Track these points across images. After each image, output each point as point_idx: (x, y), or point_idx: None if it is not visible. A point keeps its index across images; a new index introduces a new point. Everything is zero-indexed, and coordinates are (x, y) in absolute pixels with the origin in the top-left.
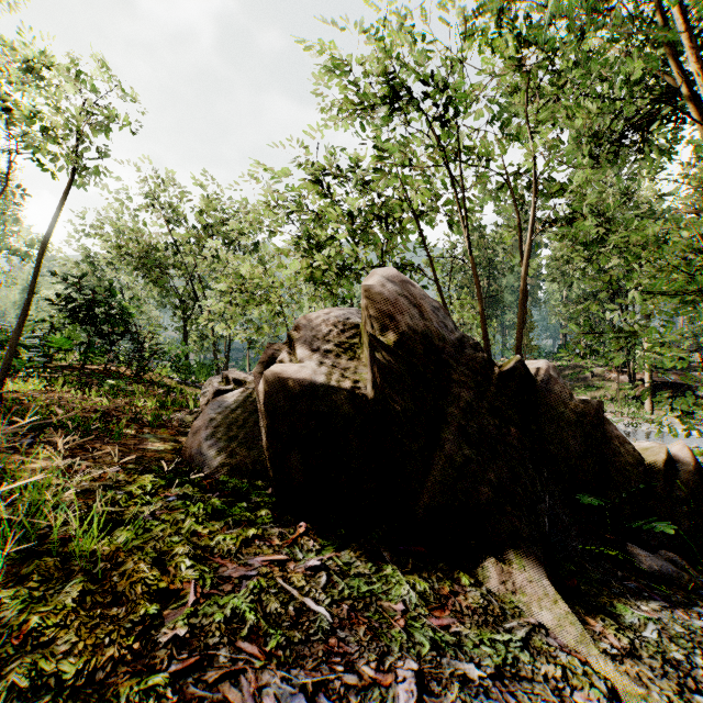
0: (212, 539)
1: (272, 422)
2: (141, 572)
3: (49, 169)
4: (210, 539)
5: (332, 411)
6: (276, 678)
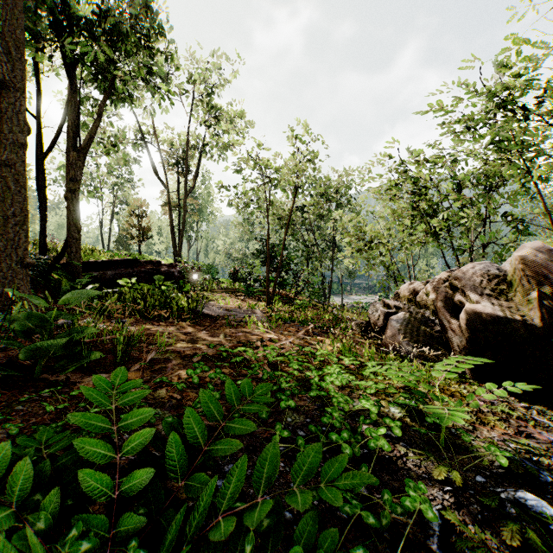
0: (459, 386)
1: (473, 335)
2: (453, 389)
3: (285, 191)
4: (458, 386)
5: (511, 332)
6: (543, 432)
